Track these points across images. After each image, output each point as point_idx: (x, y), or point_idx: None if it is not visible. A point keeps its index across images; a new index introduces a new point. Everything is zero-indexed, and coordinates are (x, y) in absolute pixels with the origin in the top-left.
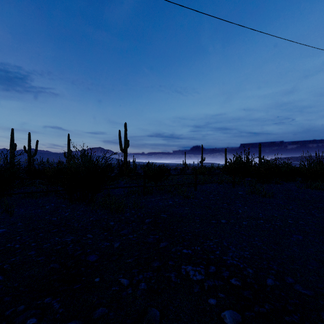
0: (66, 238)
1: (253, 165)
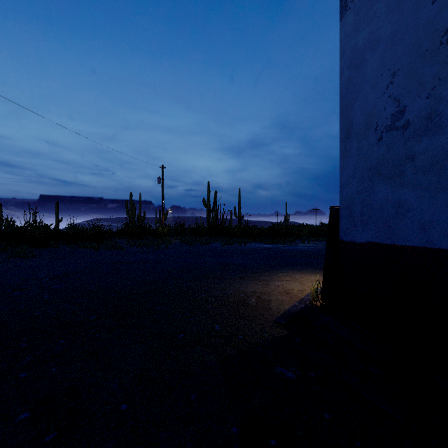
0: None
1: (29, 230)
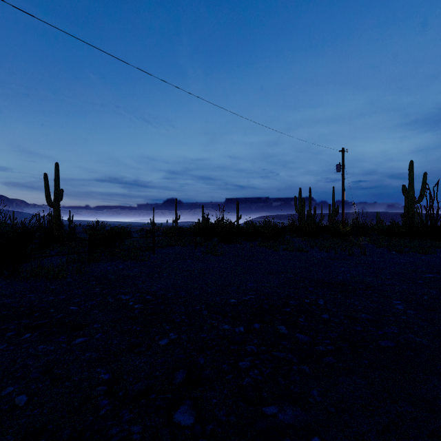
0: (3, 301)
1: (219, 226)
